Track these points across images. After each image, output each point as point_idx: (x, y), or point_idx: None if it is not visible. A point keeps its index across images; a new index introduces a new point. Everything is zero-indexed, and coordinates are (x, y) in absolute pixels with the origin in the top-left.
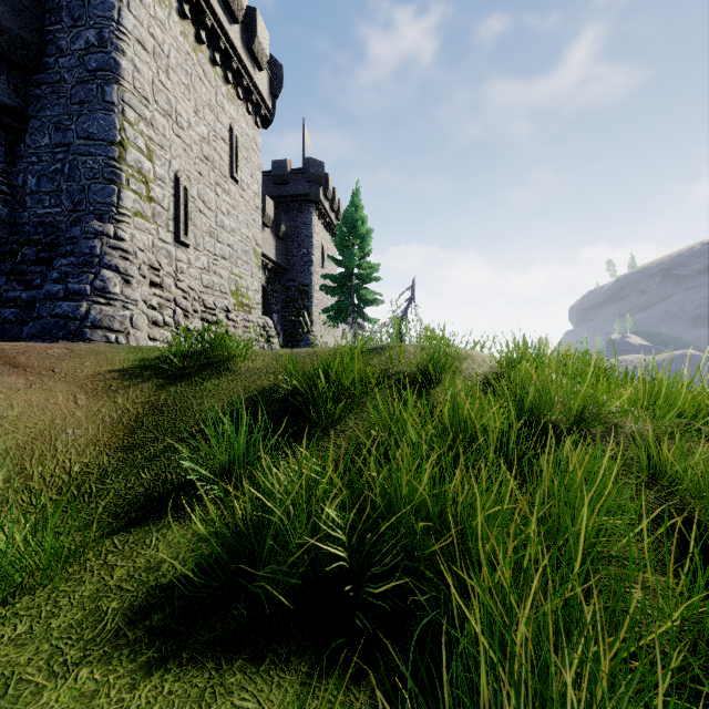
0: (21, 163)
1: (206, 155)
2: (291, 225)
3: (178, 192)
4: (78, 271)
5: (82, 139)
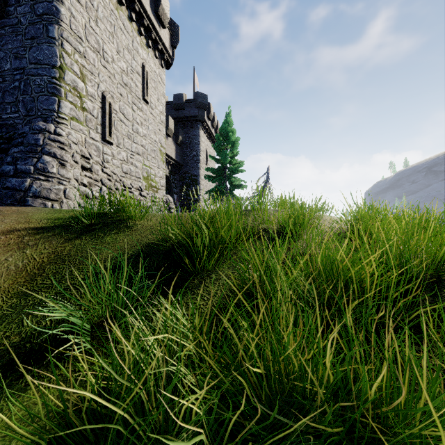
0: None
1: (125, 82)
2: (186, 136)
3: (104, 105)
4: (25, 156)
5: (33, 64)
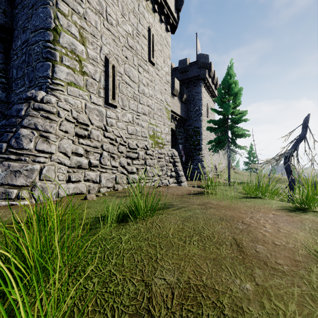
0: (11, 62)
1: (131, 45)
2: (189, 94)
3: (107, 68)
4: (3, 131)
5: (33, 32)
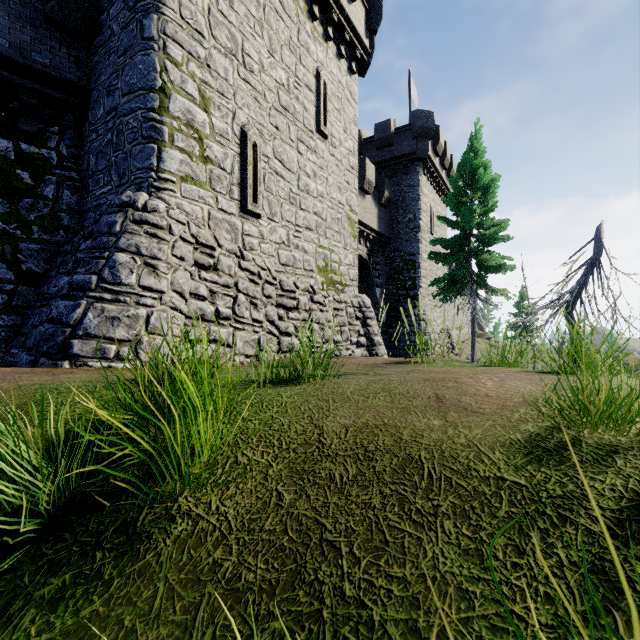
0: (86, 144)
1: (285, 105)
2: (396, 190)
3: (245, 149)
4: (89, 258)
5: (125, 95)
